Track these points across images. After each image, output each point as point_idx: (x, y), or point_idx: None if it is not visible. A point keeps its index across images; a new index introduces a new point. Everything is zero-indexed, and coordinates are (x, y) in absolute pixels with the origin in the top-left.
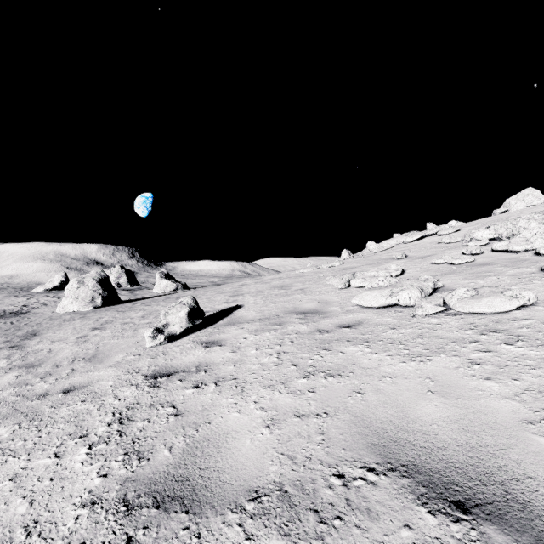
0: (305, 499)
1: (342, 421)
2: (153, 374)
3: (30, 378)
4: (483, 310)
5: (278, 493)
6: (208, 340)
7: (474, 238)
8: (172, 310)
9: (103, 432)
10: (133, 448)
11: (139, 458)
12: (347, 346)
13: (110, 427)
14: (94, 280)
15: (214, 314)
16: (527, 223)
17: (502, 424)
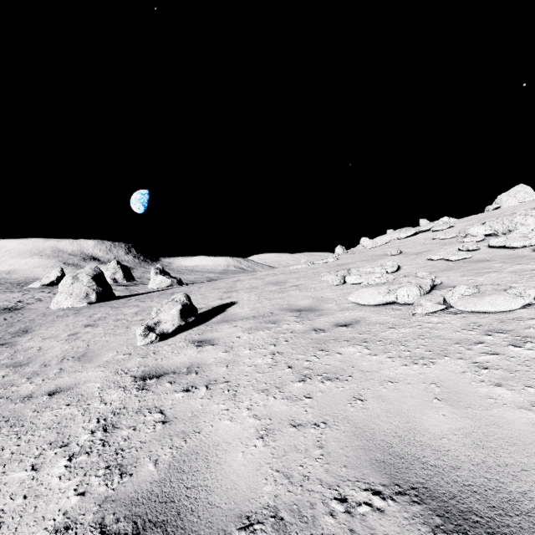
0: (303, 529)
1: (342, 432)
2: (142, 375)
3: (16, 378)
4: (486, 309)
5: (272, 520)
6: (201, 338)
7: (470, 234)
8: (165, 307)
9: (85, 441)
10: (116, 460)
11: (121, 473)
12: (344, 346)
13: (94, 435)
14: (89, 275)
15: (208, 311)
16: (523, 218)
17: (521, 439)
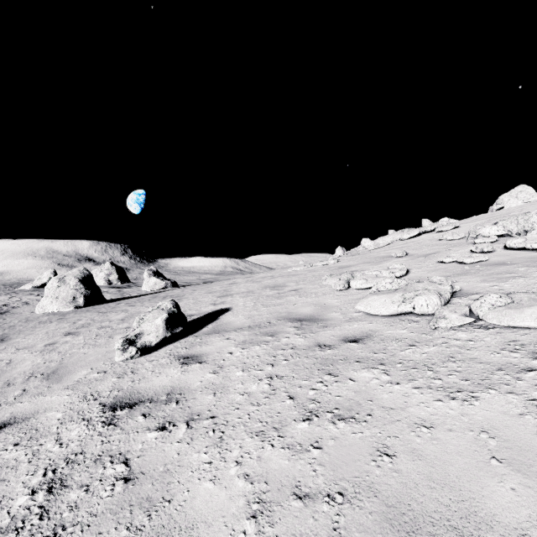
0: None
1: (368, 513)
2: (113, 403)
3: None
4: (528, 324)
5: None
6: (187, 354)
7: (481, 234)
8: (148, 316)
9: (20, 507)
10: None
11: None
12: (357, 370)
13: (33, 497)
14: (76, 278)
15: (199, 319)
16: None
17: None
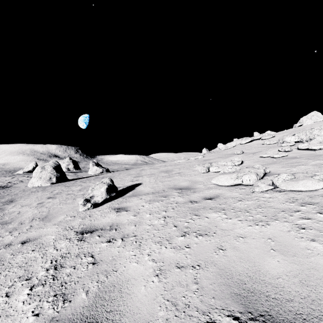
0: None
1: (210, 272)
2: (81, 231)
3: (2, 232)
4: (300, 189)
5: None
6: (119, 207)
7: (285, 141)
8: (97, 187)
9: (42, 276)
10: (61, 290)
11: (64, 300)
12: (210, 213)
13: (48, 272)
14: (51, 166)
15: (124, 189)
16: (319, 131)
17: None
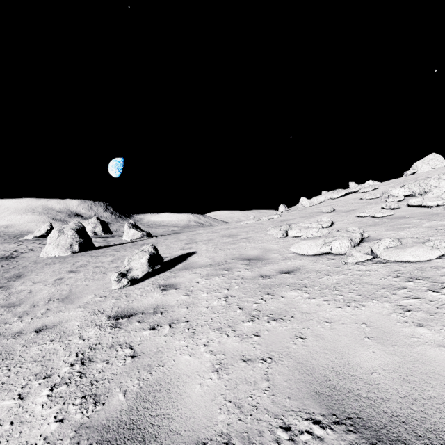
0: None
1: (286, 366)
2: (115, 315)
3: (9, 317)
4: (407, 259)
5: None
6: (165, 283)
7: (391, 195)
8: (135, 257)
9: (65, 373)
10: (91, 391)
11: (95, 402)
12: (287, 291)
13: (73, 367)
14: (72, 229)
15: (172, 260)
16: (437, 182)
17: (441, 374)
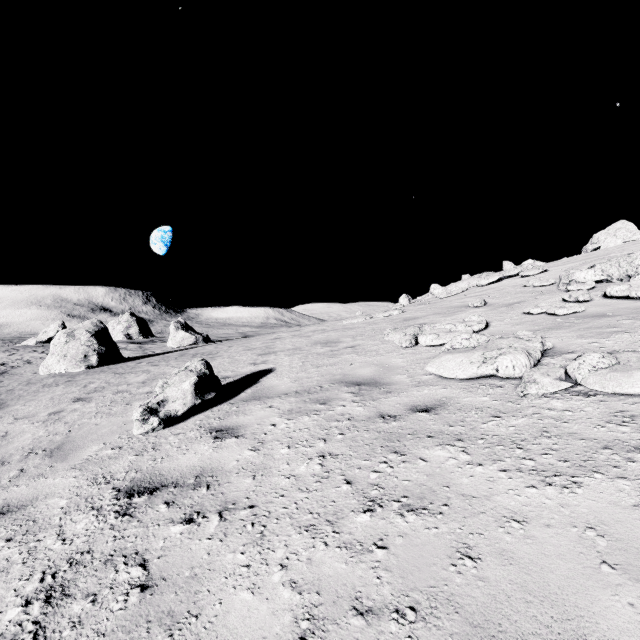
0: None
1: (447, 636)
2: (129, 487)
3: None
4: (638, 391)
5: None
6: (221, 425)
7: (574, 280)
8: (174, 380)
9: (10, 622)
10: None
11: None
12: (429, 447)
13: (27, 609)
14: (88, 332)
15: (235, 382)
16: None
17: None
